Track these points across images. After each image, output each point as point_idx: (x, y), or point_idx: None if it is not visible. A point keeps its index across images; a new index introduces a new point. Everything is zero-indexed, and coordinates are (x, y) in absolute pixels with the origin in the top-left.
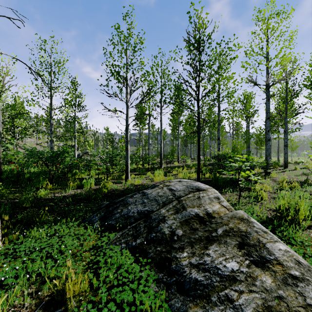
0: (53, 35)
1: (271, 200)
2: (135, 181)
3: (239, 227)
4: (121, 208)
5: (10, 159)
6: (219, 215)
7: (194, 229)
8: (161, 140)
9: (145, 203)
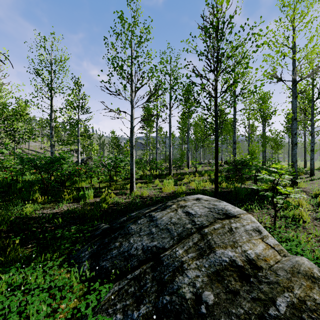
0: (54, 32)
1: (315, 222)
2: (141, 192)
3: (314, 298)
4: (120, 240)
5: (6, 165)
6: (268, 264)
7: (233, 292)
8: (170, 144)
9: (152, 234)
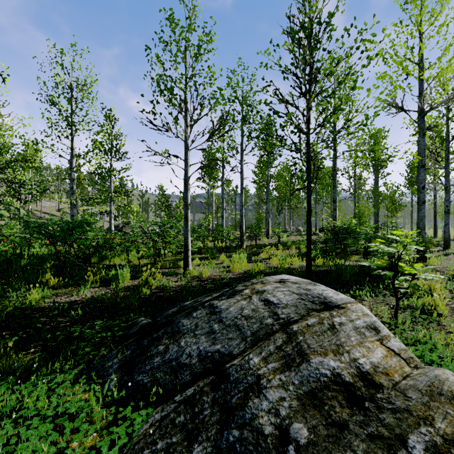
0: (75, 42)
1: None
2: (200, 272)
3: None
4: (165, 342)
5: None
6: (391, 380)
7: (338, 424)
8: (242, 204)
9: (214, 333)
